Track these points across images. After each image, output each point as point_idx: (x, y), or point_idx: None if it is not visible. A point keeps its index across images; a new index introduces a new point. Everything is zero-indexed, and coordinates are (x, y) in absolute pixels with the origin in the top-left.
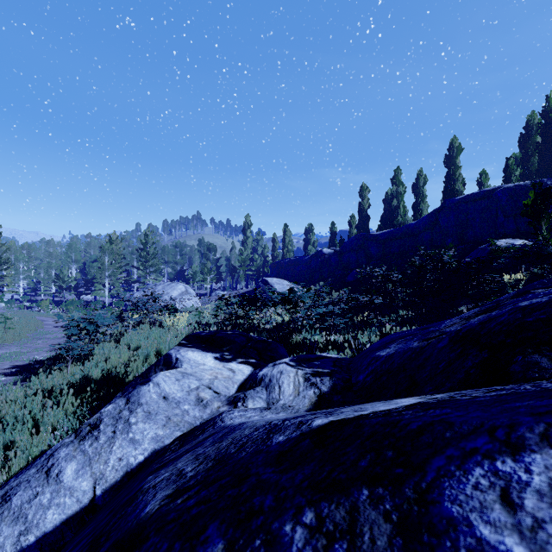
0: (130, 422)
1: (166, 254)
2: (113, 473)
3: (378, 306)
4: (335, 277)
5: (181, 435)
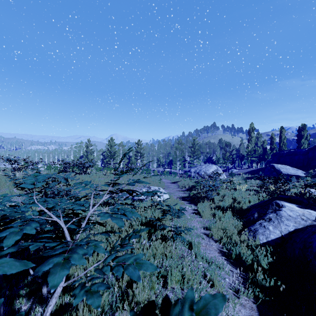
0: (282, 220)
1: (201, 148)
2: (285, 231)
3: None
4: None
5: (307, 226)
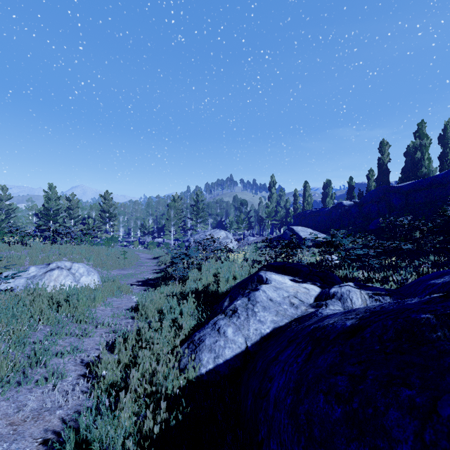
0: (255, 311)
1: (209, 209)
2: (254, 336)
3: (404, 252)
4: (356, 226)
5: (293, 320)
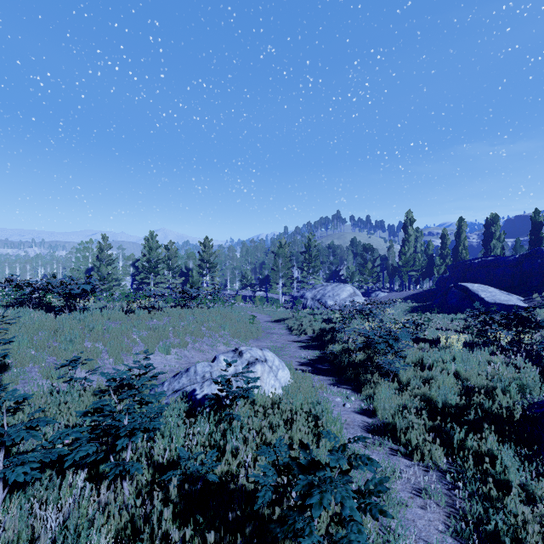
0: None
1: (320, 255)
2: None
3: None
4: None
5: None
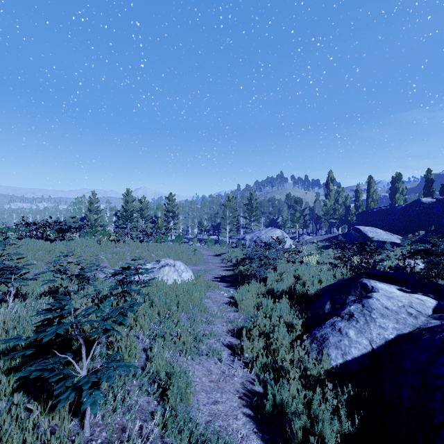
0: (372, 317)
1: (262, 207)
2: (378, 340)
3: None
4: (440, 226)
5: (422, 329)
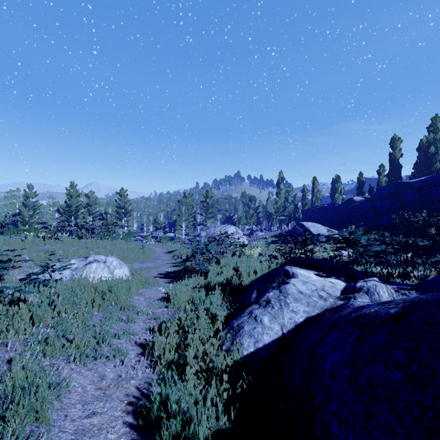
0: (287, 302)
1: (218, 204)
2: (289, 324)
3: (418, 248)
4: (367, 221)
5: (326, 310)
